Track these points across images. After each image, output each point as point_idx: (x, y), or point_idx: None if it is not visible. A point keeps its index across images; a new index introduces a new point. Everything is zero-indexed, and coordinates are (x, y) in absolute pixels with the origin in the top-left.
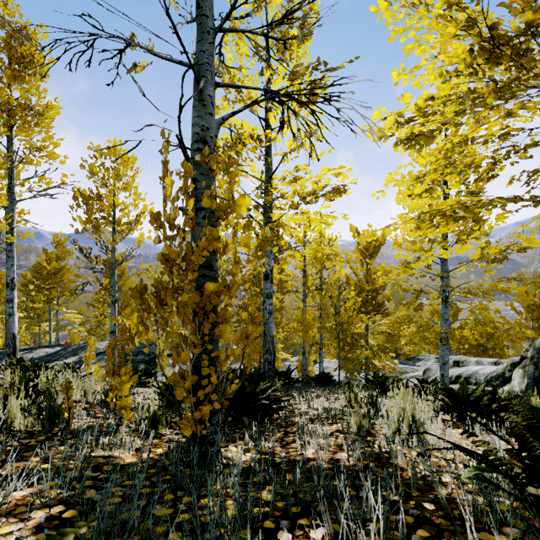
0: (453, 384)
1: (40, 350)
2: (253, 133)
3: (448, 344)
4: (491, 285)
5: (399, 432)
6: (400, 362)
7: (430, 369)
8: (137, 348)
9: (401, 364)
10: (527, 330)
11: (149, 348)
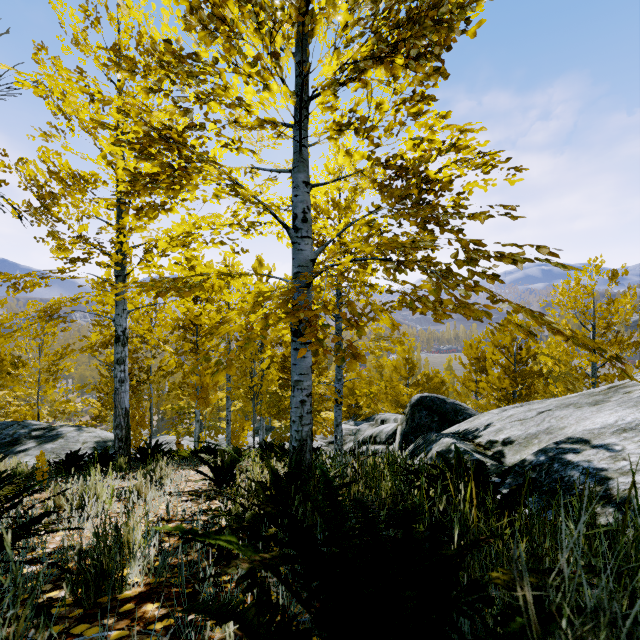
0: (367, 444)
1: None
2: (73, 173)
3: (341, 405)
4: (363, 345)
5: (83, 508)
6: (355, 423)
7: (360, 429)
8: None
9: (354, 426)
10: (470, 383)
11: (7, 430)
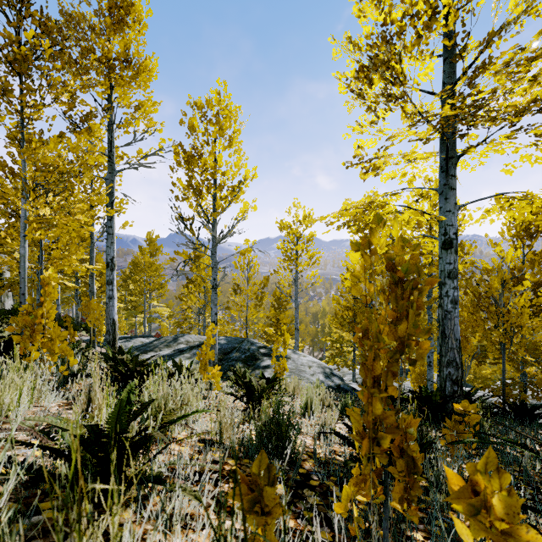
0: None
1: (137, 339)
2: None
3: None
4: None
5: None
6: None
7: None
8: (230, 344)
9: None
10: None
11: (243, 345)
